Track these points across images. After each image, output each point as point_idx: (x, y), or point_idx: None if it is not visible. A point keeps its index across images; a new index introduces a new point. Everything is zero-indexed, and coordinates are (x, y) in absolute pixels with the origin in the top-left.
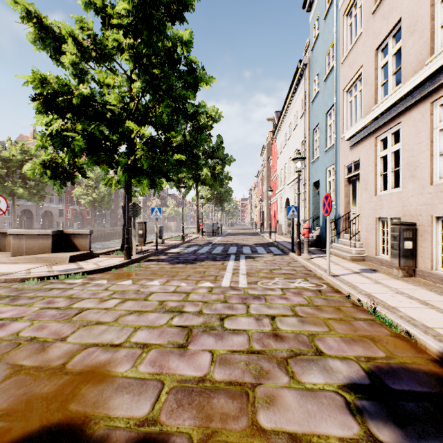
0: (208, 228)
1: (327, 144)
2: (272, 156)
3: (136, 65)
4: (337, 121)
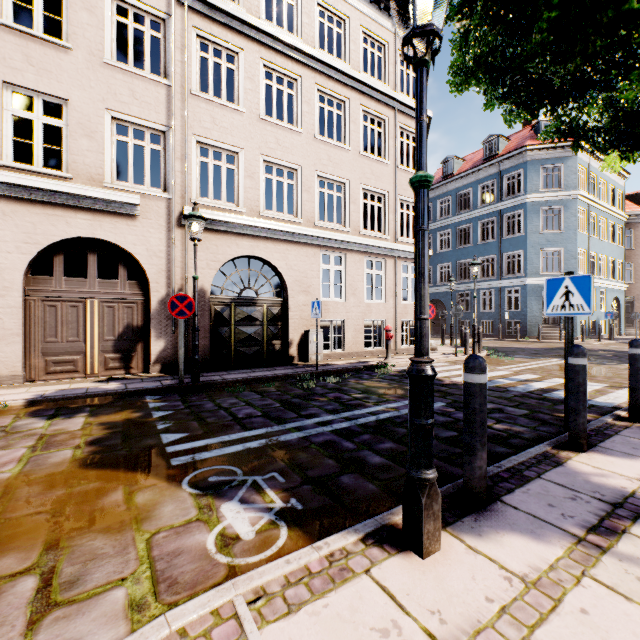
0: None
1: None
2: None
3: None
4: None
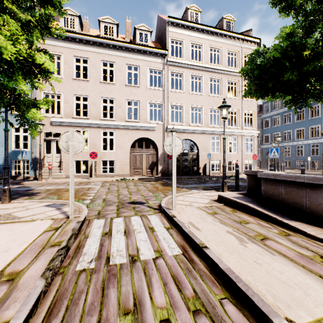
0: None
1: None
2: None
3: None
4: None
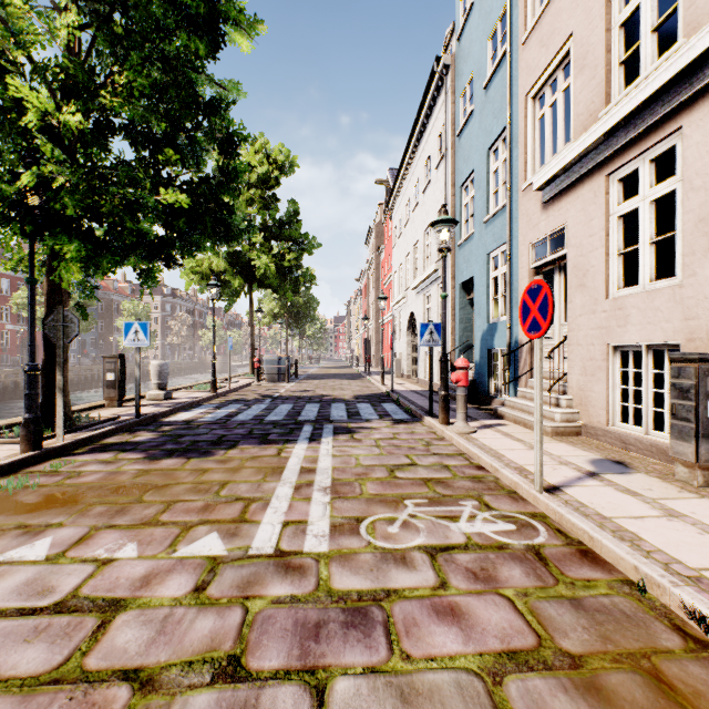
0: (270, 366)
1: (489, 207)
2: (384, 244)
3: None
4: (513, 159)
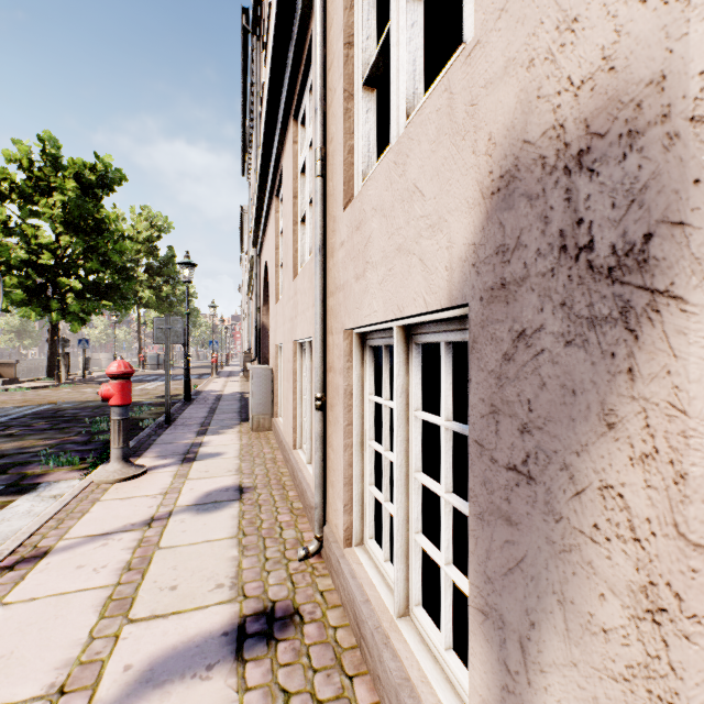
0: (152, 359)
1: None
2: None
3: (67, 228)
4: None
